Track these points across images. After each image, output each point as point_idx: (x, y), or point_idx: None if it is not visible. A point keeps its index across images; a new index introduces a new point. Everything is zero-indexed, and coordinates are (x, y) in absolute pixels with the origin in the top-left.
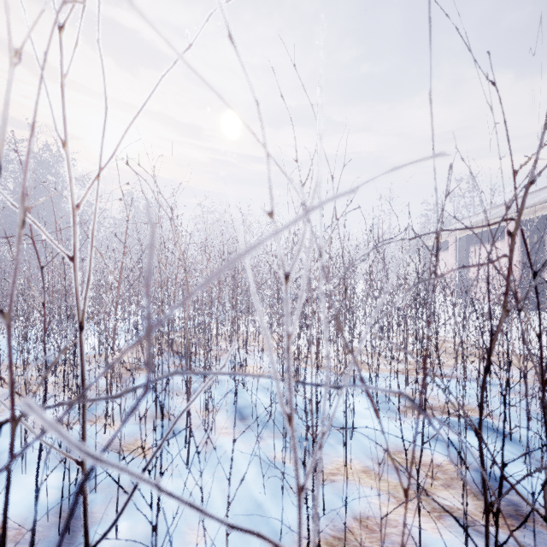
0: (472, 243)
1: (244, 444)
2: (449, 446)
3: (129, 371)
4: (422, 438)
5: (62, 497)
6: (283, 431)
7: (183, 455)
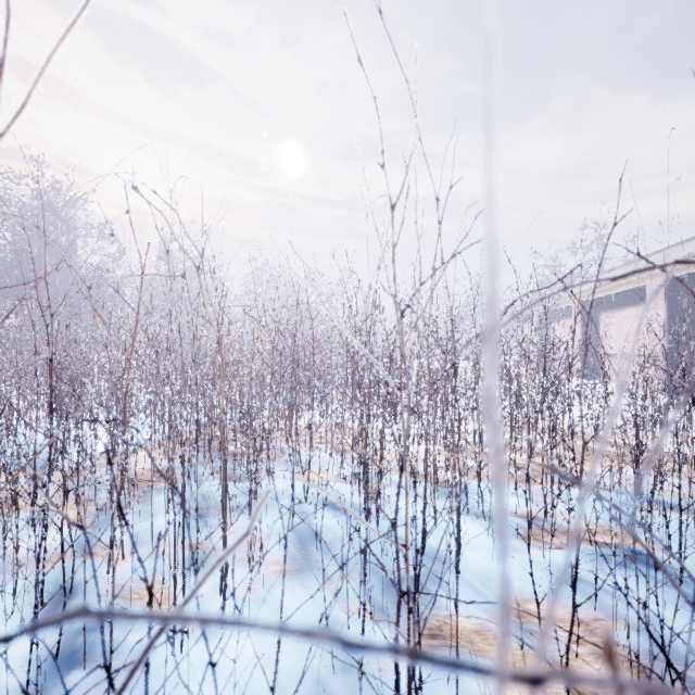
0: (602, 308)
1: (305, 590)
2: (597, 594)
3: (79, 527)
4: (574, 599)
5: (27, 685)
6: (360, 573)
7: (217, 608)
